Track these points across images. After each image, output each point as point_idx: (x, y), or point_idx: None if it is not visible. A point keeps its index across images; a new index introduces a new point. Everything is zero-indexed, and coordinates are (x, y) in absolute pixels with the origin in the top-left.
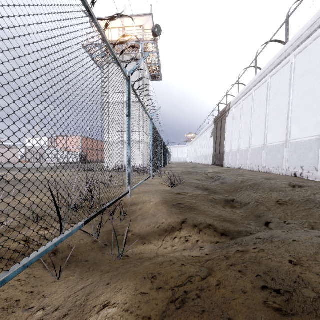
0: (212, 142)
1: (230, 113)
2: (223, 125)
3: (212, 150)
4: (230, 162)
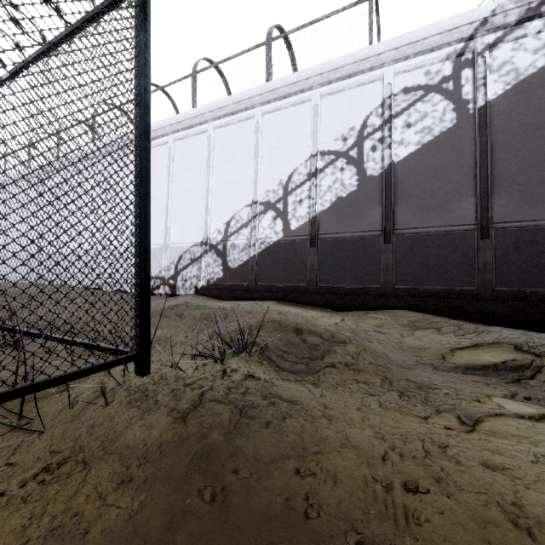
0: None
1: None
2: None
3: None
4: None
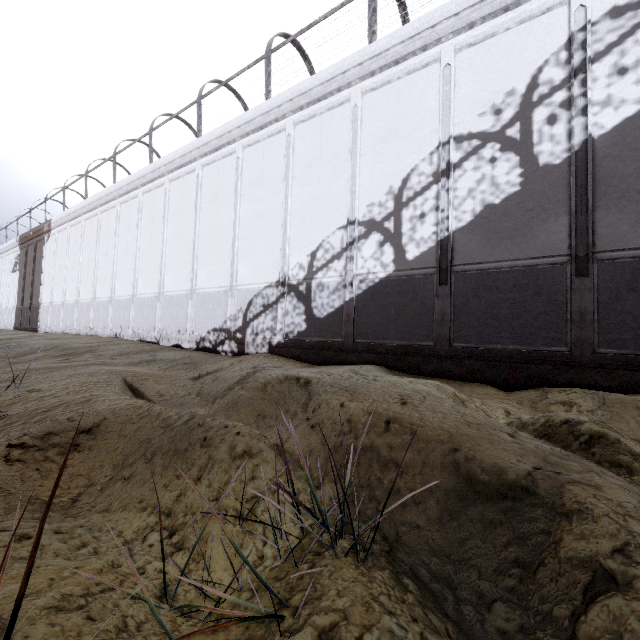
0: (15, 282)
1: (51, 237)
2: (39, 254)
3: (15, 299)
4: (51, 323)
